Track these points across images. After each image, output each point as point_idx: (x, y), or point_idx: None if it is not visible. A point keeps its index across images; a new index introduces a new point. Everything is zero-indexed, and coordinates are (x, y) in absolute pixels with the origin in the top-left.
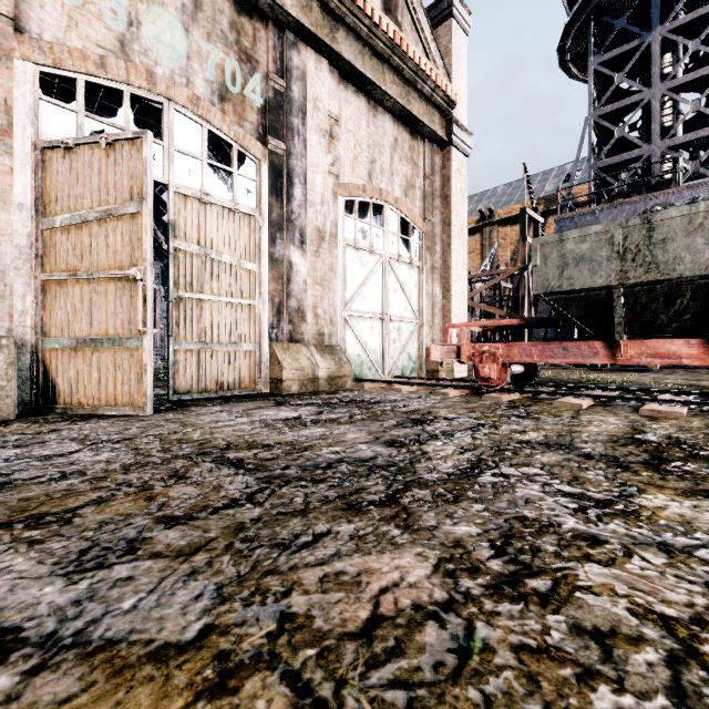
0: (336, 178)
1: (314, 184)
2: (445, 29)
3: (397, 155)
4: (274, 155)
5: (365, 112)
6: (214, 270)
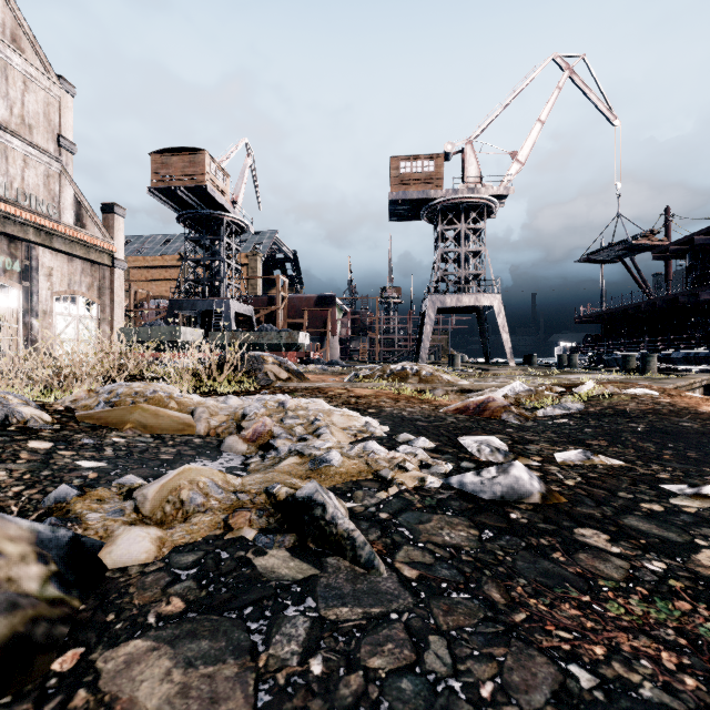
0: (52, 290)
1: (42, 295)
2: (112, 217)
3: (84, 275)
4: (25, 287)
5: (67, 262)
6: (2, 328)
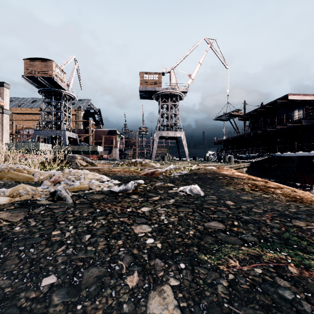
0: None
1: None
2: (2, 88)
3: None
4: None
5: None
6: None
